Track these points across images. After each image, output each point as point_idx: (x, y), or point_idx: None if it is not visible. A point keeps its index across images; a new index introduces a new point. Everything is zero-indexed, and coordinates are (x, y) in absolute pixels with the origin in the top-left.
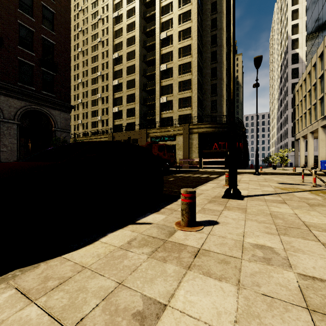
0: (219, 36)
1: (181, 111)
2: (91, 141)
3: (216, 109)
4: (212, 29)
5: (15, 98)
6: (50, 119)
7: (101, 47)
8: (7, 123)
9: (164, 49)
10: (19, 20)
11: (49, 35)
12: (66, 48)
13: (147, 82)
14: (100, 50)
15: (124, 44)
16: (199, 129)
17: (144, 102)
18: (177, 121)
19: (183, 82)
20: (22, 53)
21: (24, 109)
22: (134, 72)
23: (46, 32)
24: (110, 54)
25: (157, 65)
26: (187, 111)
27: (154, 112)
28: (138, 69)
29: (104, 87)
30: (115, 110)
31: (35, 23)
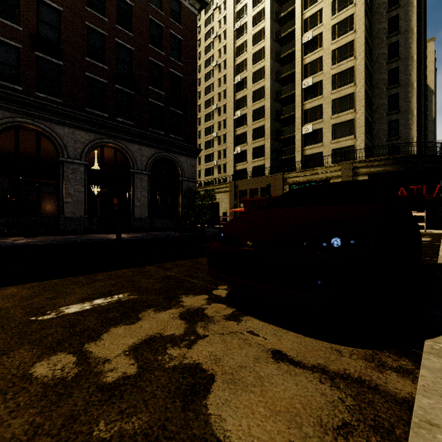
0: (403, 16)
1: (336, 143)
2: (365, 180)
3: (397, 134)
4: (389, 9)
5: (146, 146)
6: (177, 168)
7: (217, 72)
8: (140, 174)
9: (309, 56)
10: (149, 57)
11: (176, 68)
12: (193, 79)
13: (281, 108)
14: (216, 76)
15: (249, 62)
16: (371, 168)
17: (278, 136)
18: (332, 158)
19: (340, 99)
20: (152, 94)
21: (154, 158)
22: (263, 97)
23: (174, 64)
24: (231, 79)
25: (298, 82)
26: (346, 142)
27: (291, 149)
28: (269, 91)
29: (220, 123)
30: (237, 151)
31: (164, 56)
